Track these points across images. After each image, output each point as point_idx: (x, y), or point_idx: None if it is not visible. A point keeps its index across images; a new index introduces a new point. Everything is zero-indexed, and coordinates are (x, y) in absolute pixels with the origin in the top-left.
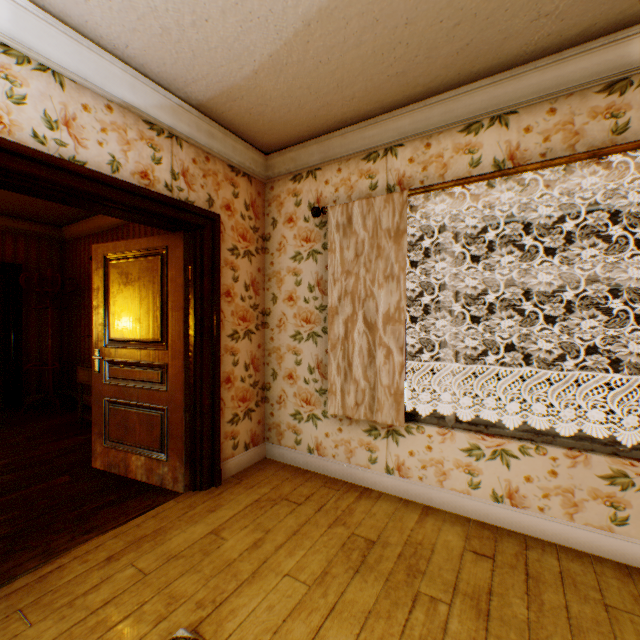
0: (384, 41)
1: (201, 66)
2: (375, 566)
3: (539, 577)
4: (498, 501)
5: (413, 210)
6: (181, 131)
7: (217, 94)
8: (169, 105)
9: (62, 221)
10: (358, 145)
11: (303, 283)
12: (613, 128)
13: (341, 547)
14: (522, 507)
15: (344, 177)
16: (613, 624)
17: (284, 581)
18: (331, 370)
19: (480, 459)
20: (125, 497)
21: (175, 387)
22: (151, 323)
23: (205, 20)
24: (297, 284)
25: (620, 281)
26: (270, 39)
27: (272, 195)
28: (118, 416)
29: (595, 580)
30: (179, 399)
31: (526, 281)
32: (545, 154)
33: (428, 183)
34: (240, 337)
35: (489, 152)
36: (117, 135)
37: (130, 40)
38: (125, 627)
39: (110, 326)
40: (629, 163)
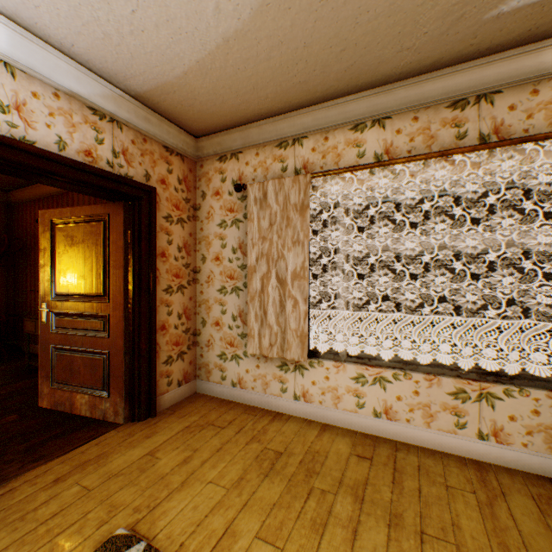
0: (288, 58)
1: (139, 65)
2: (281, 471)
3: (403, 470)
4: (378, 416)
5: (315, 189)
6: (121, 116)
7: (153, 88)
8: (111, 94)
9: (9, 186)
10: (272, 135)
11: (228, 246)
12: (457, 135)
13: (255, 458)
14: (395, 420)
15: (261, 160)
16: (450, 498)
17: (208, 487)
18: (250, 318)
19: (365, 385)
20: (71, 430)
21: (116, 334)
22: (94, 279)
23: (141, 31)
24: (223, 247)
25: (462, 248)
26: (197, 49)
27: (202, 172)
28: (64, 361)
29: (442, 469)
30: (120, 344)
31: (398, 247)
32: (411, 151)
33: (326, 168)
34: (174, 291)
35: (371, 147)
36: (64, 119)
37: (76, 41)
38: (72, 532)
39: (56, 282)
40: (467, 161)
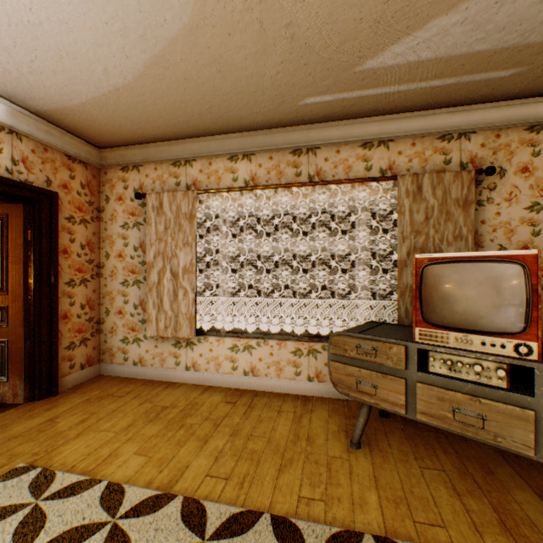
0: (171, 106)
1: (39, 93)
2: (164, 417)
3: (255, 406)
4: (247, 375)
5: (202, 202)
6: (21, 129)
7: (53, 109)
8: (10, 110)
9: None
10: (168, 155)
11: (130, 245)
12: (296, 173)
13: (145, 412)
14: (258, 376)
15: (159, 174)
16: (278, 417)
17: (100, 433)
18: (149, 305)
19: (238, 352)
20: None
21: (16, 323)
22: None
23: (41, 73)
24: (126, 245)
25: (301, 251)
26: (92, 91)
27: (106, 178)
28: None
29: (281, 403)
30: (20, 332)
31: (261, 249)
32: (268, 181)
33: (211, 187)
34: (77, 284)
35: (242, 174)
36: None
37: None
38: None
39: None
40: (302, 192)
